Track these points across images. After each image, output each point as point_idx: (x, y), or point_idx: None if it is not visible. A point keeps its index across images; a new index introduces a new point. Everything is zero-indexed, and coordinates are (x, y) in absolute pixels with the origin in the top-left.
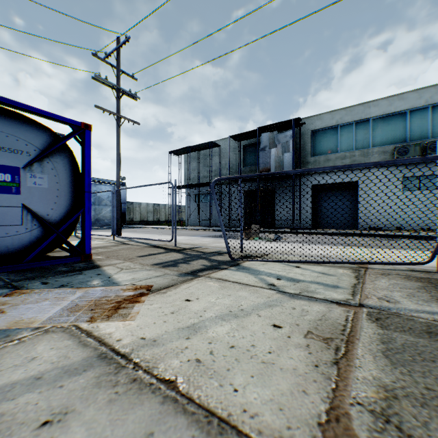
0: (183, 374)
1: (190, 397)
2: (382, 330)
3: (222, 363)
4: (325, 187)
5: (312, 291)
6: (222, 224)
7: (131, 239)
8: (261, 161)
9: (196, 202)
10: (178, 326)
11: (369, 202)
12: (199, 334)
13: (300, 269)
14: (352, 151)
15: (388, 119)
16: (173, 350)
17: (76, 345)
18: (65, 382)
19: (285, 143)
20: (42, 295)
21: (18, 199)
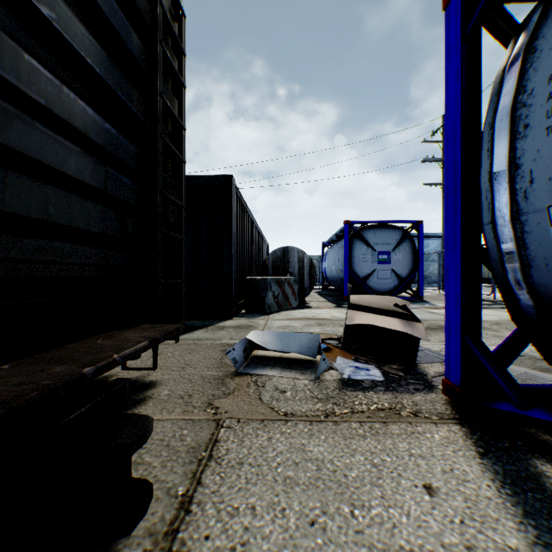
0: None
1: None
2: None
3: None
4: None
5: None
6: None
7: None
8: None
9: None
10: None
11: None
12: None
13: None
14: None
15: None
16: None
17: (422, 311)
18: (421, 312)
19: None
20: None
21: (389, 266)
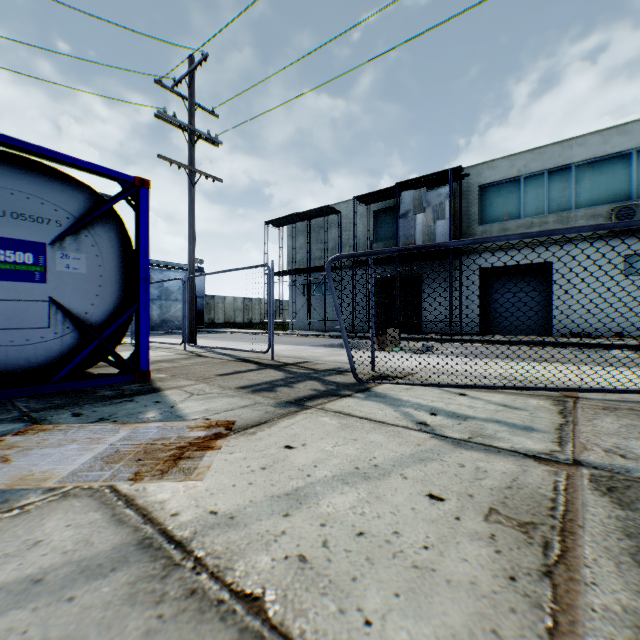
0: (275, 585)
1: (286, 633)
2: (622, 510)
3: (344, 564)
4: (509, 267)
5: (490, 436)
6: (342, 327)
7: (209, 350)
8: (402, 233)
9: (305, 295)
10: (271, 491)
11: (571, 293)
12: (305, 507)
13: (466, 398)
14: (543, 216)
15: (601, 165)
16: (261, 537)
17: (107, 521)
18: (78, 590)
19: (438, 205)
20: (70, 434)
21: (44, 290)
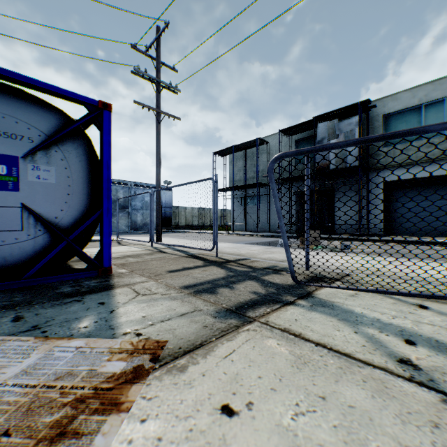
0: None
1: None
2: None
3: None
4: None
5: None
6: (283, 231)
7: (169, 246)
8: (318, 155)
9: (242, 205)
10: None
11: None
12: None
13: (431, 313)
14: (443, 136)
15: None
16: None
17: None
18: None
19: (349, 132)
20: None
21: (16, 197)
